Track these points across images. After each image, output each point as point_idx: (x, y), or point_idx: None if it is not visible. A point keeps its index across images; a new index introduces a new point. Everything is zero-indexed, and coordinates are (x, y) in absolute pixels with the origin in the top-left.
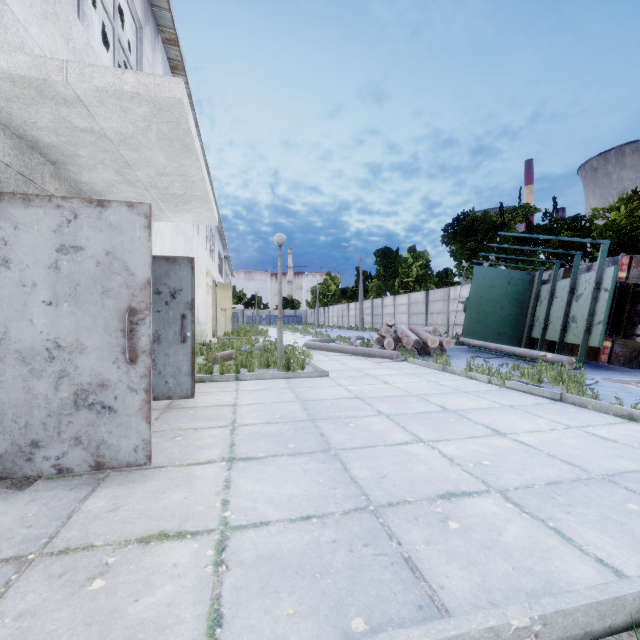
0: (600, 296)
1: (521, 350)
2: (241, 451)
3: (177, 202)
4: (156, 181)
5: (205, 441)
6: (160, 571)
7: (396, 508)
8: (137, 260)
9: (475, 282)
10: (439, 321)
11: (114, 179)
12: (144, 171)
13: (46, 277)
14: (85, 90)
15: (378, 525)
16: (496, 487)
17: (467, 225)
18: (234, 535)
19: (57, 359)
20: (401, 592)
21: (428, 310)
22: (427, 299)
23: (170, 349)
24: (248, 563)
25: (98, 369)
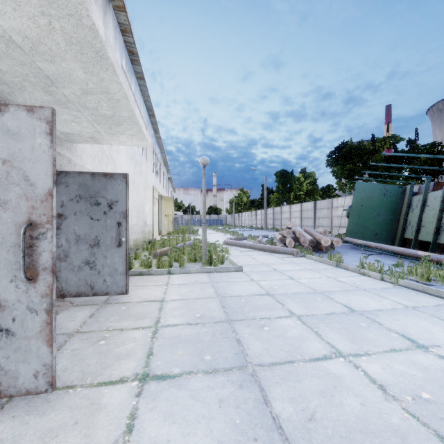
0: None
1: (400, 249)
2: (156, 364)
3: (110, 124)
4: (84, 101)
5: (125, 347)
6: None
7: None
8: (37, 169)
9: (356, 194)
10: (324, 223)
11: (46, 99)
12: (69, 89)
13: None
14: None
15: None
16: None
17: (346, 152)
18: None
19: None
20: None
21: (316, 215)
22: (315, 207)
23: (108, 252)
24: None
25: None
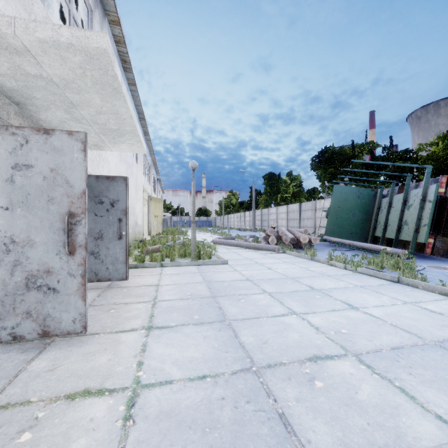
0: (425, 206)
1: (368, 245)
2: (158, 321)
3: (114, 135)
4: (96, 118)
5: (132, 313)
6: (79, 425)
7: (273, 369)
8: (75, 175)
9: (334, 196)
10: (309, 224)
11: (65, 117)
12: (86, 110)
13: (4, 188)
14: (30, 41)
15: (259, 384)
16: (352, 351)
17: (328, 156)
18: (143, 392)
19: (12, 251)
20: (275, 446)
21: (301, 217)
22: (300, 209)
23: (110, 244)
24: (151, 418)
25: (44, 259)
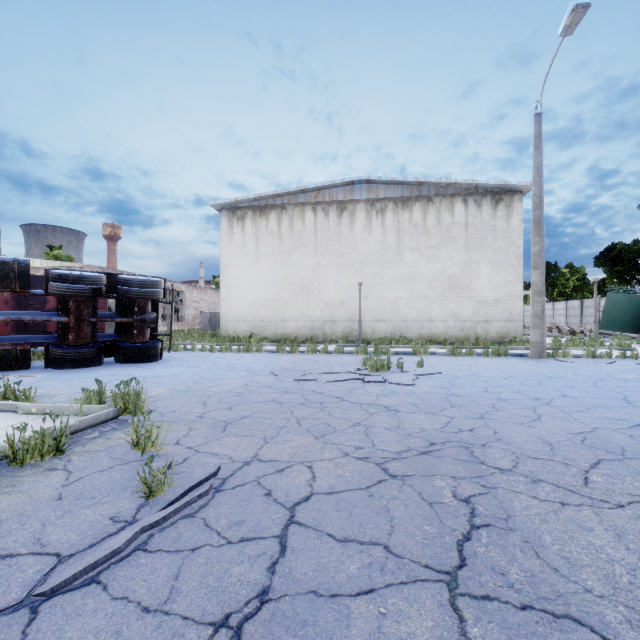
0: None
1: (623, 334)
2: None
3: None
4: None
5: None
6: None
7: None
8: None
9: (607, 301)
10: (591, 321)
11: None
12: None
13: None
14: None
15: None
16: None
17: (615, 255)
18: None
19: None
20: None
21: (582, 313)
22: (582, 305)
23: None
24: None
25: None
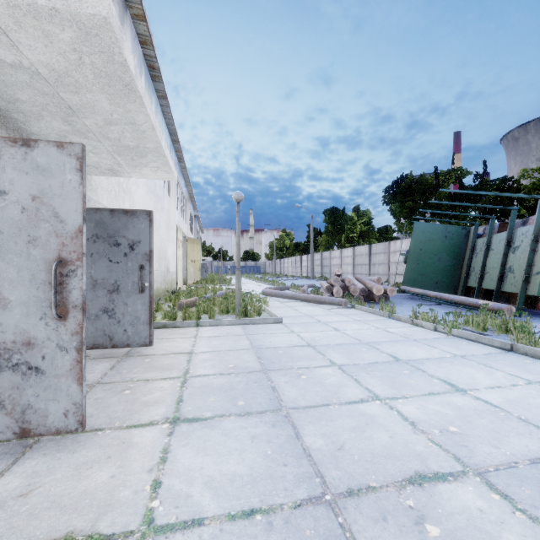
0: (538, 248)
1: (460, 298)
2: (187, 409)
3: (133, 155)
4: (106, 131)
5: (153, 396)
6: None
7: (358, 499)
8: (67, 206)
9: (415, 236)
10: (380, 271)
11: (64, 129)
12: (91, 119)
13: None
14: None
15: (337, 528)
16: (473, 466)
17: (405, 187)
18: None
19: None
20: None
21: (371, 261)
22: (370, 252)
23: (129, 299)
24: None
25: (23, 326)
